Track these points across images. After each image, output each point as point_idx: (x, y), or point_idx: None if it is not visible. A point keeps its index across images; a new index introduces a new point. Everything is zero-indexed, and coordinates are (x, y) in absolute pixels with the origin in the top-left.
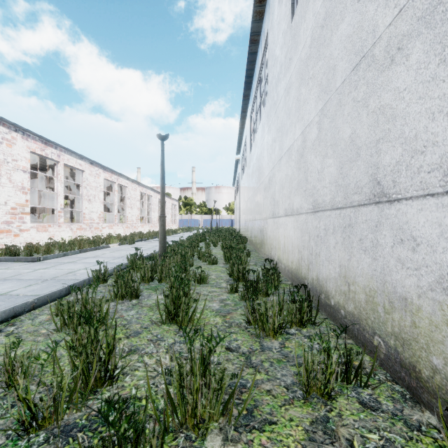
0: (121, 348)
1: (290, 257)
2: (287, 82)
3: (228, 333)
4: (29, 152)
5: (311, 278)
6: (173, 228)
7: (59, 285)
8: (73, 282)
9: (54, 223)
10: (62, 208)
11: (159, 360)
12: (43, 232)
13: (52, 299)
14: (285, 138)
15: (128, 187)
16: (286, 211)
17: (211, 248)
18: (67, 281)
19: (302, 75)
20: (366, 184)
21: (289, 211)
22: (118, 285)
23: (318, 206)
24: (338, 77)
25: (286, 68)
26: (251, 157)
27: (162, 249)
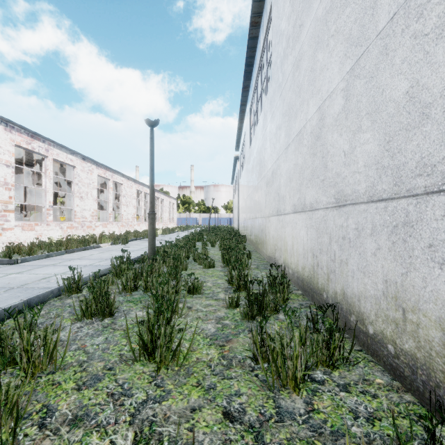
0: (62, 413)
1: (301, 261)
2: (296, 55)
3: (227, 380)
4: (13, 145)
5: (332, 291)
6: (171, 227)
7: (22, 296)
8: (37, 293)
9: (42, 221)
10: (51, 205)
11: (114, 442)
12: (29, 231)
13: (2, 318)
14: (293, 121)
15: (123, 184)
16: (295, 207)
17: (209, 248)
18: (35, 290)
19: (318, 38)
20: (444, 159)
21: (299, 206)
22: (87, 300)
23: (344, 199)
24: (382, 14)
25: (295, 39)
26: (251, 151)
27: (151, 251)
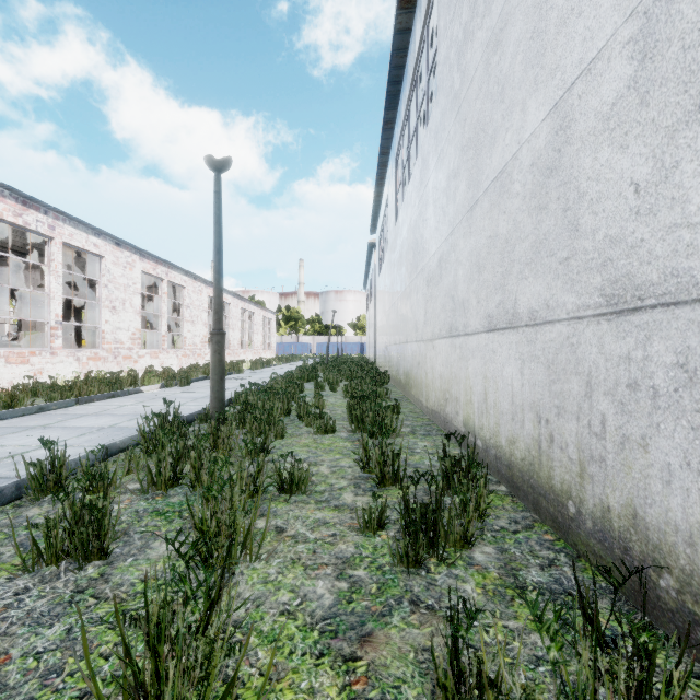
0: None
1: (506, 427)
2: (494, 23)
3: None
4: None
5: (596, 503)
6: (267, 357)
7: None
8: None
9: (44, 349)
10: (59, 321)
11: None
12: (18, 365)
13: None
14: (487, 154)
15: (187, 287)
16: (492, 320)
17: (326, 393)
18: None
19: None
20: None
21: (501, 318)
22: (50, 522)
23: (635, 295)
24: None
25: None
26: (398, 229)
27: (217, 403)
